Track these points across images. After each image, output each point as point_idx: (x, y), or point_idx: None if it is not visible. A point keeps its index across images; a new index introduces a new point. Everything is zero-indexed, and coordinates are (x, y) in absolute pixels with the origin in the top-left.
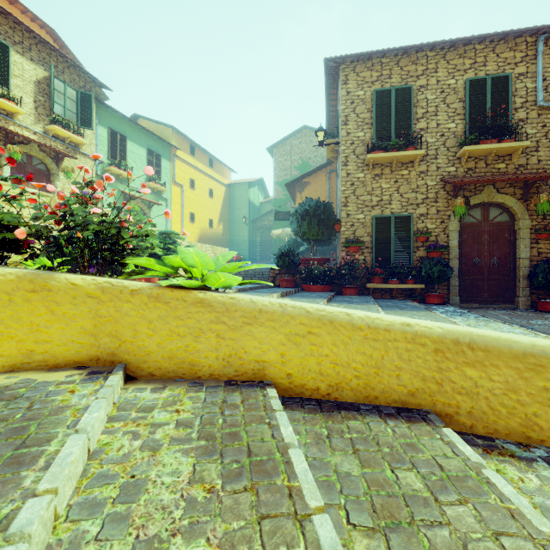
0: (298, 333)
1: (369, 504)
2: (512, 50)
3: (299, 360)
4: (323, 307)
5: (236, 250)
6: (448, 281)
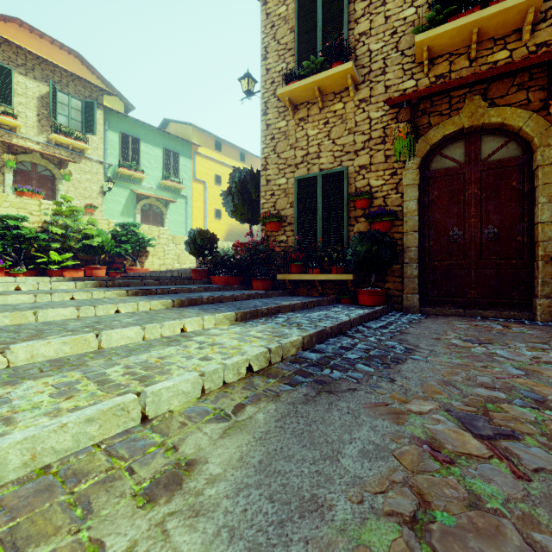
0: None
1: None
2: None
3: None
4: None
5: None
6: (388, 268)
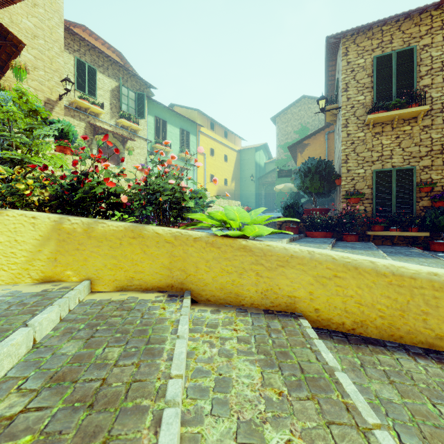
0: (325, 276)
1: (417, 430)
2: None
3: (326, 298)
4: (346, 254)
5: (245, 202)
6: None
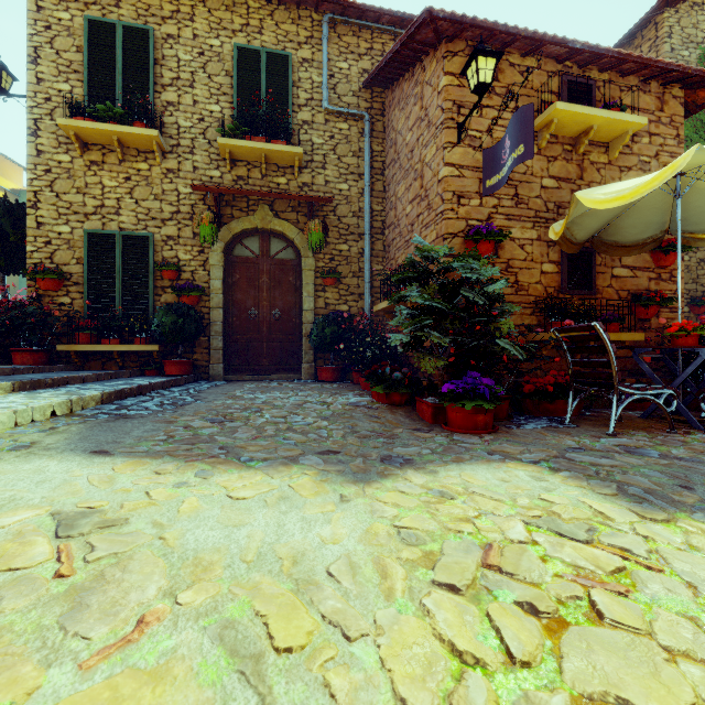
0: None
1: None
2: (295, 23)
3: None
4: None
5: None
6: (195, 340)
